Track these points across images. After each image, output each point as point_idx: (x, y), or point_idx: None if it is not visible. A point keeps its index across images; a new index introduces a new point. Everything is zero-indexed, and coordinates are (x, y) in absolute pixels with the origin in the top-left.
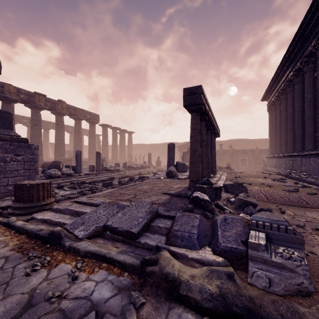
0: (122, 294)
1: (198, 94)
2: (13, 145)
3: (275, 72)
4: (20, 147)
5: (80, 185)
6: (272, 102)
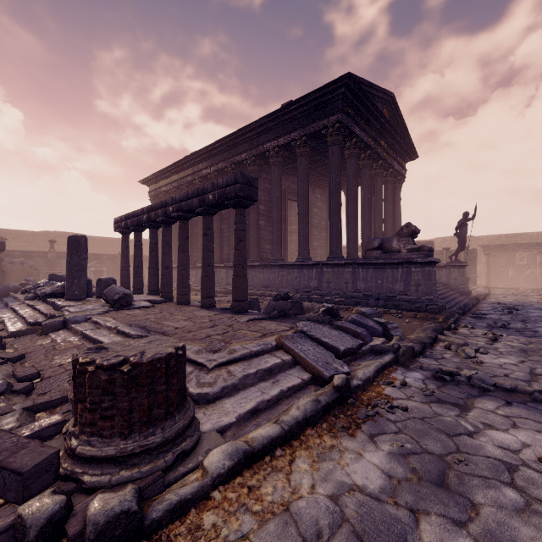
0: (415, 370)
1: (255, 188)
2: None
3: (185, 157)
4: None
5: None
6: (165, 192)
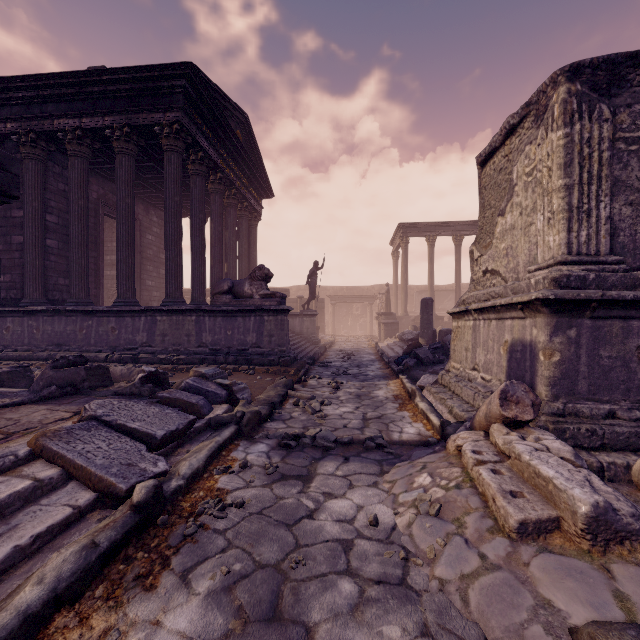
0: (260, 440)
1: (12, 175)
2: None
3: None
4: None
5: None
6: None
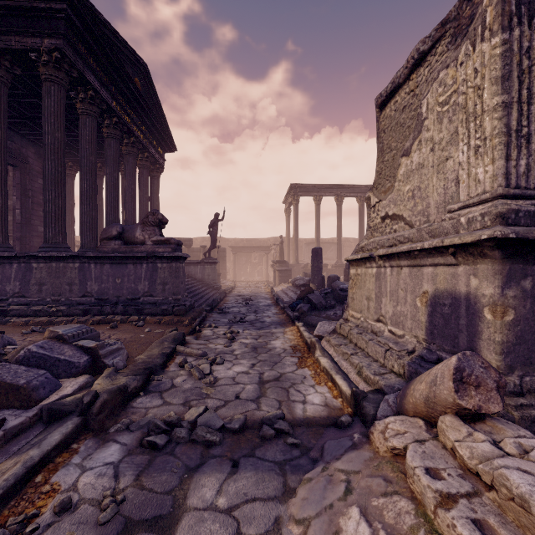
0: (114, 437)
1: None
2: None
3: None
4: None
5: None
6: None
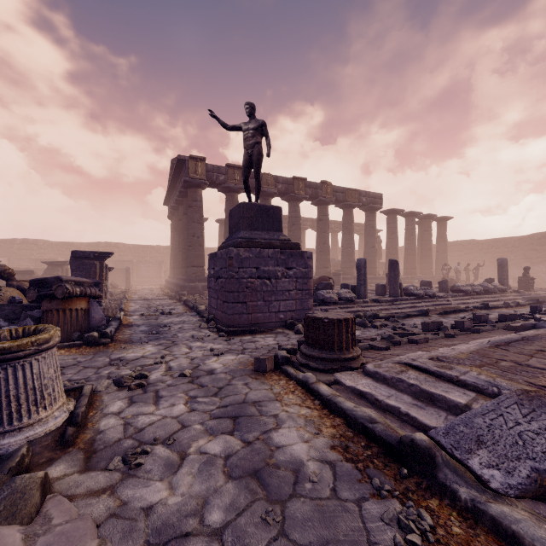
0: None
1: None
2: (284, 254)
3: None
4: (291, 256)
5: (370, 321)
6: None
